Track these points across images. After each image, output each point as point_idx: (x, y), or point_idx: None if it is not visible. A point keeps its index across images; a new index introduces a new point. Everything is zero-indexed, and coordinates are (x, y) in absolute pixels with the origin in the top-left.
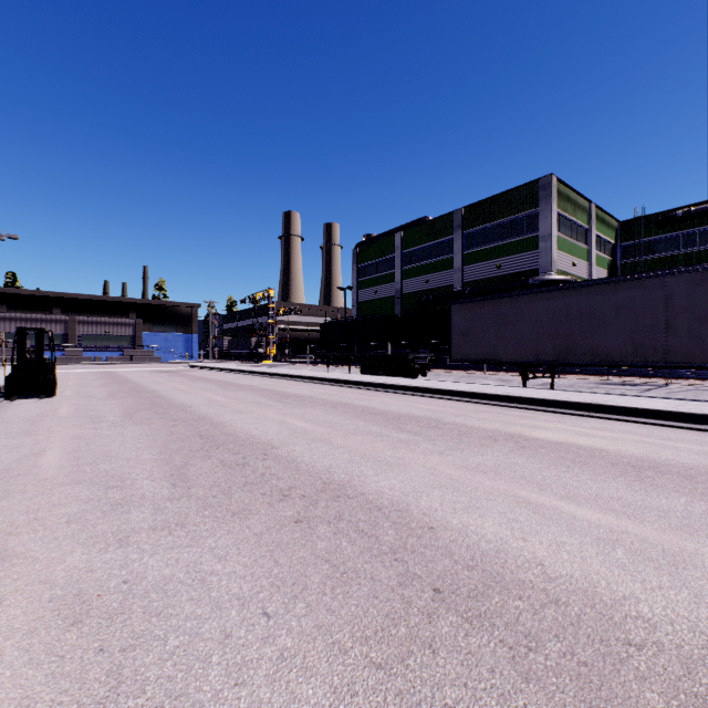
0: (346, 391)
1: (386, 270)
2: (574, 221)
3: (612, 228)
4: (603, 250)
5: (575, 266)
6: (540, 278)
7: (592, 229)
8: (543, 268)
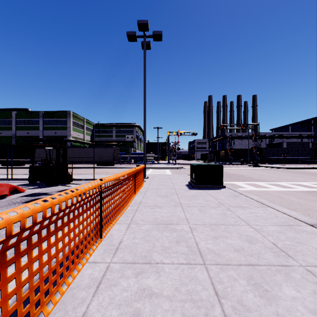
0: (2, 169)
1: (7, 125)
2: (79, 123)
3: (92, 125)
4: (89, 131)
5: (79, 135)
6: (67, 138)
7: (85, 125)
8: (68, 136)
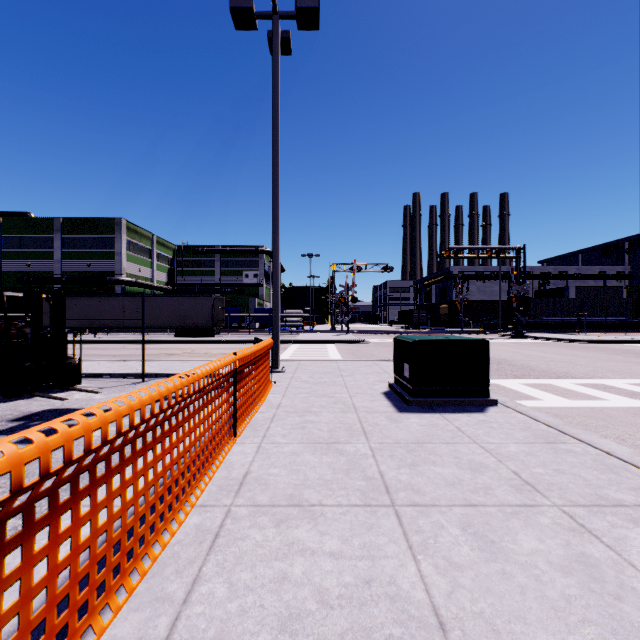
0: None
1: None
2: (141, 245)
3: (171, 249)
4: (164, 262)
5: (141, 271)
6: (114, 278)
7: (155, 250)
8: (118, 271)
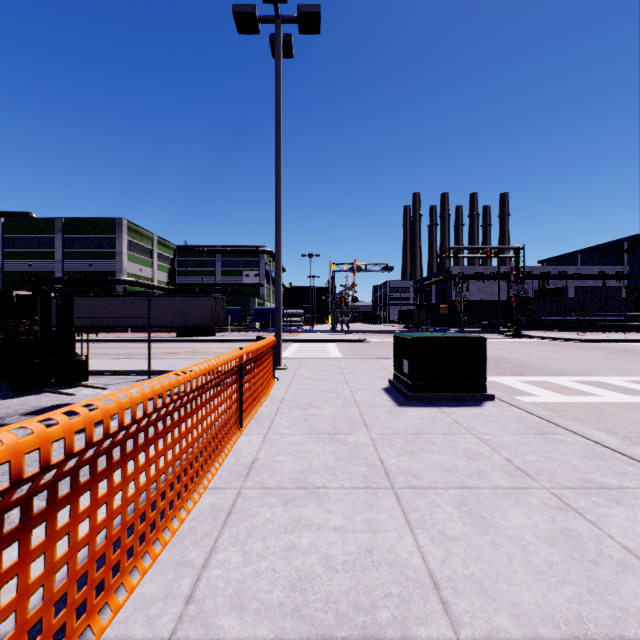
0: None
1: None
2: (142, 245)
3: (172, 249)
4: (165, 261)
5: (142, 271)
6: (115, 277)
7: (155, 250)
8: (119, 271)
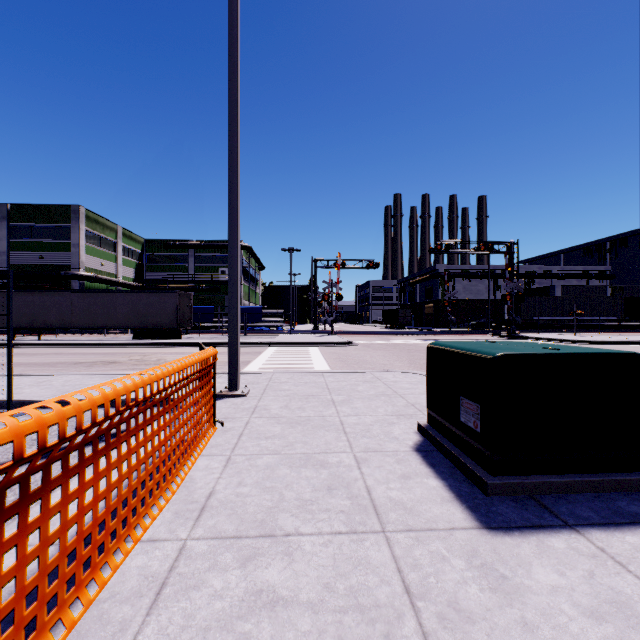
0: None
1: None
2: (104, 237)
3: (139, 242)
4: (132, 256)
5: (104, 265)
6: (70, 272)
7: (120, 243)
8: (75, 265)
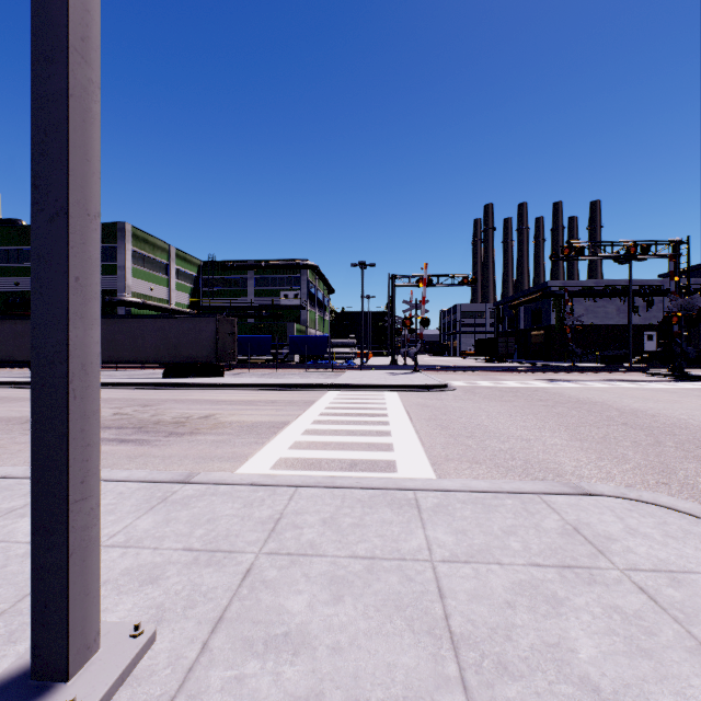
0: None
1: None
2: (154, 258)
3: (195, 265)
4: (186, 280)
5: (153, 290)
6: (115, 297)
7: (172, 265)
8: (121, 290)
